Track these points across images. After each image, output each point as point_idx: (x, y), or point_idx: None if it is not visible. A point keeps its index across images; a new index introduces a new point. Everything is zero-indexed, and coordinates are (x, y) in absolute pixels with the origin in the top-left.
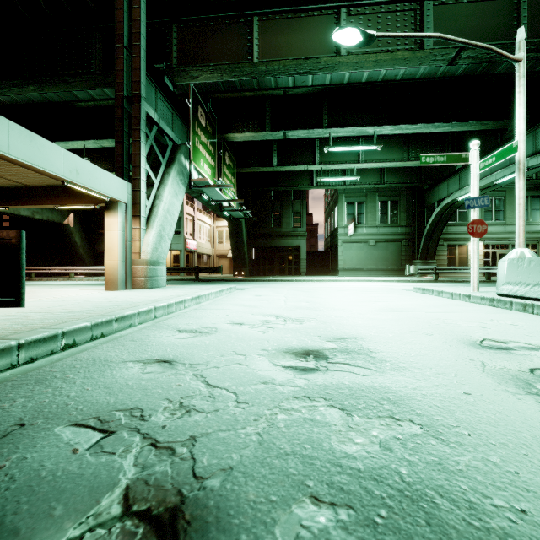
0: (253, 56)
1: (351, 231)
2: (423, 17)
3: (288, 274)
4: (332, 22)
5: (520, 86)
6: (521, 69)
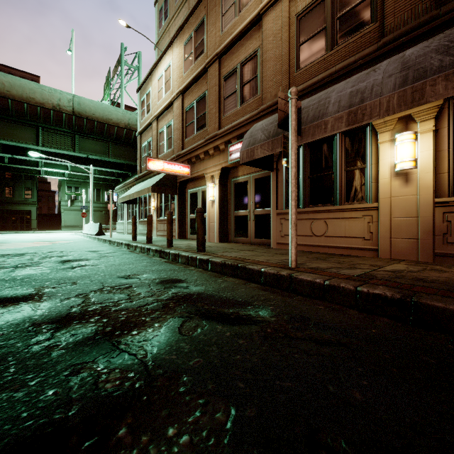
0: None
1: (69, 204)
2: (75, 140)
3: (20, 230)
4: (35, 131)
5: (91, 180)
6: (91, 175)
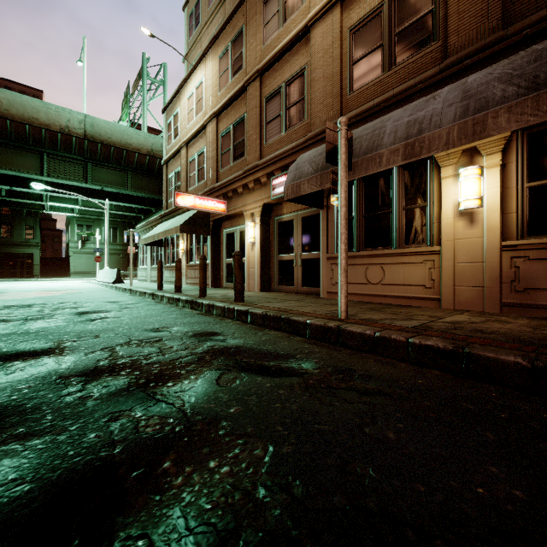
0: None
1: (79, 246)
2: (87, 169)
3: (20, 277)
4: (39, 158)
5: (106, 217)
6: (107, 212)
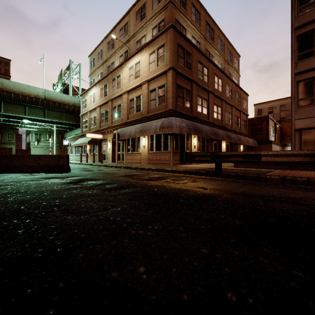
0: (1, 110)
1: (36, 144)
2: (45, 112)
3: None
4: (24, 107)
5: (55, 133)
6: (55, 131)
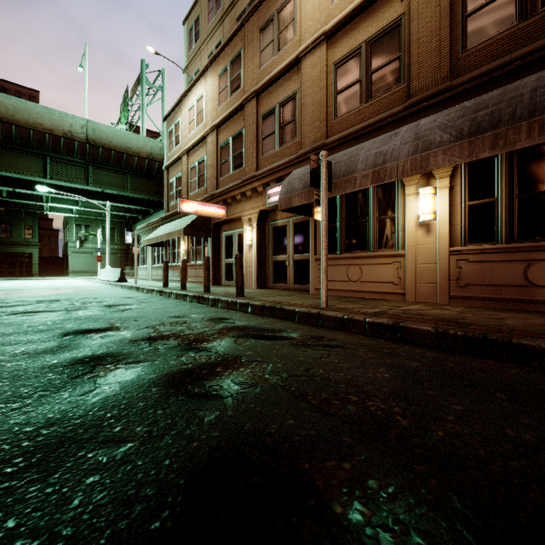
0: None
1: (78, 246)
2: (89, 171)
3: (19, 276)
4: (42, 161)
5: (108, 218)
6: (108, 213)
